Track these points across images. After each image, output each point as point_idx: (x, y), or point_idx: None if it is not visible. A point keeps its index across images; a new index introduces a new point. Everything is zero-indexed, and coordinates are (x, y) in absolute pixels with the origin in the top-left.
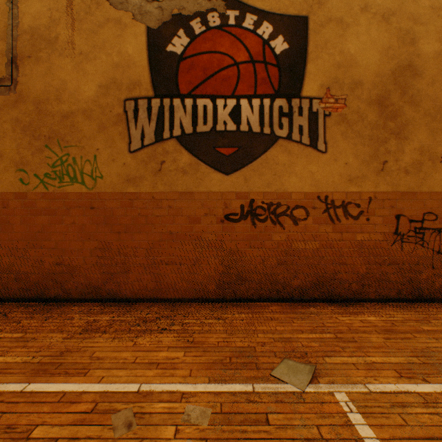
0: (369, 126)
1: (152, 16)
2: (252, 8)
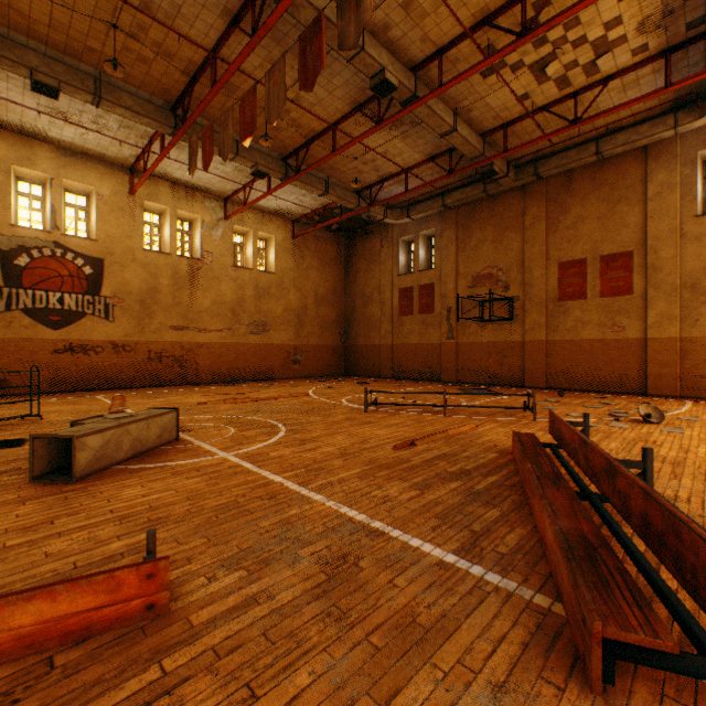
0: (137, 312)
1: (5, 243)
2: (72, 250)
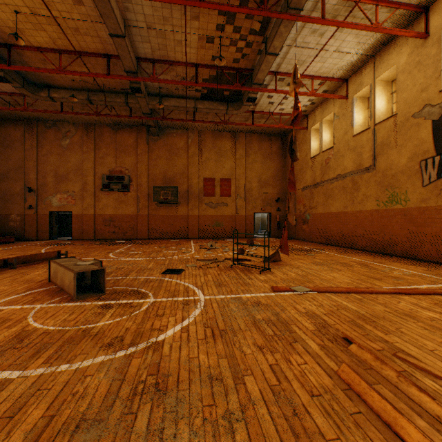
0: None
1: (434, 114)
2: None
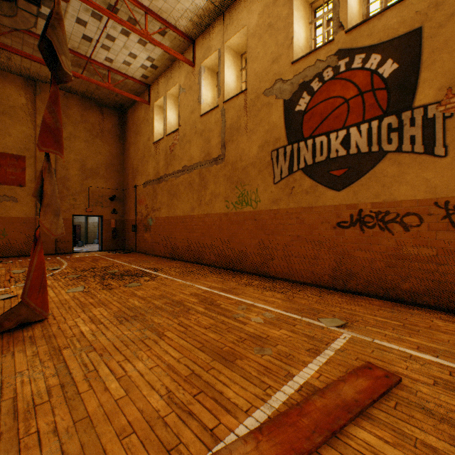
0: None
1: (286, 91)
2: (360, 49)
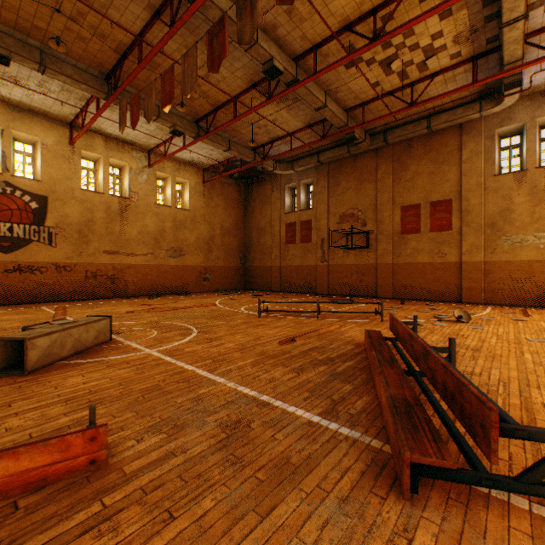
0: (76, 239)
1: None
2: (20, 189)
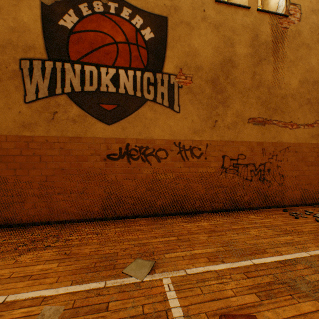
0: (207, 97)
1: None
2: (128, 4)
